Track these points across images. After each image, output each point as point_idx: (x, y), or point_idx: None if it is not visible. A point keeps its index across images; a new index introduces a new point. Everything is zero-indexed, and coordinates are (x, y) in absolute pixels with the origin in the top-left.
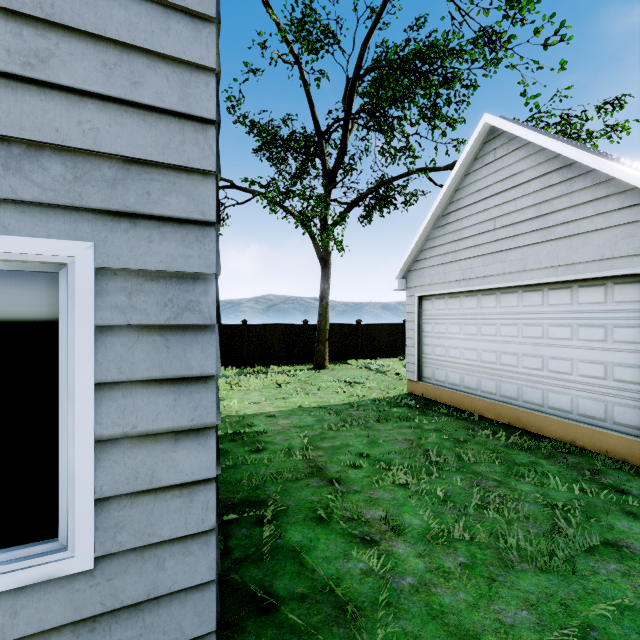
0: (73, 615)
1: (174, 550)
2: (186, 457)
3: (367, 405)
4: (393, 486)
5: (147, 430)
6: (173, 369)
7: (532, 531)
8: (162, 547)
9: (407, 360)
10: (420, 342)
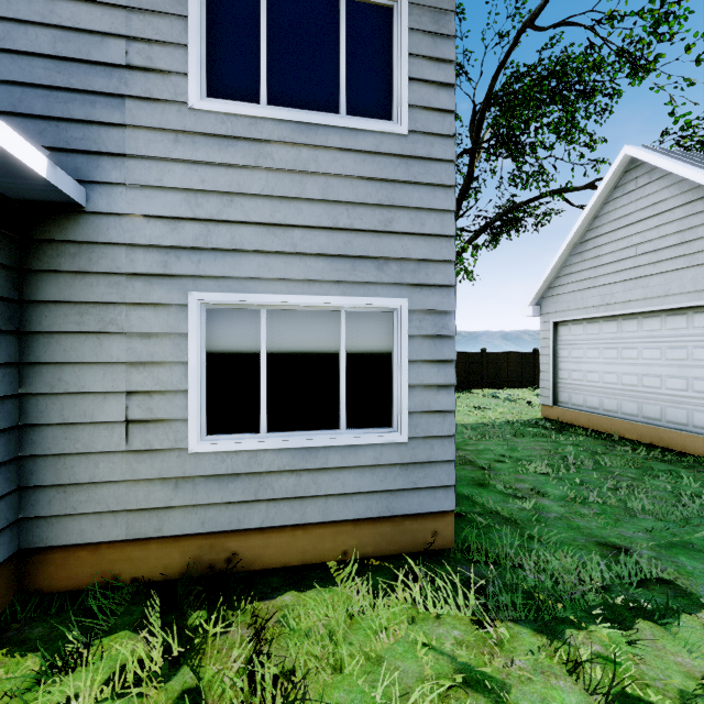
0: (400, 460)
1: (437, 442)
2: (442, 398)
3: (501, 425)
4: (535, 474)
5: (427, 383)
6: (437, 356)
7: (657, 504)
8: (432, 439)
9: (541, 385)
10: (555, 367)
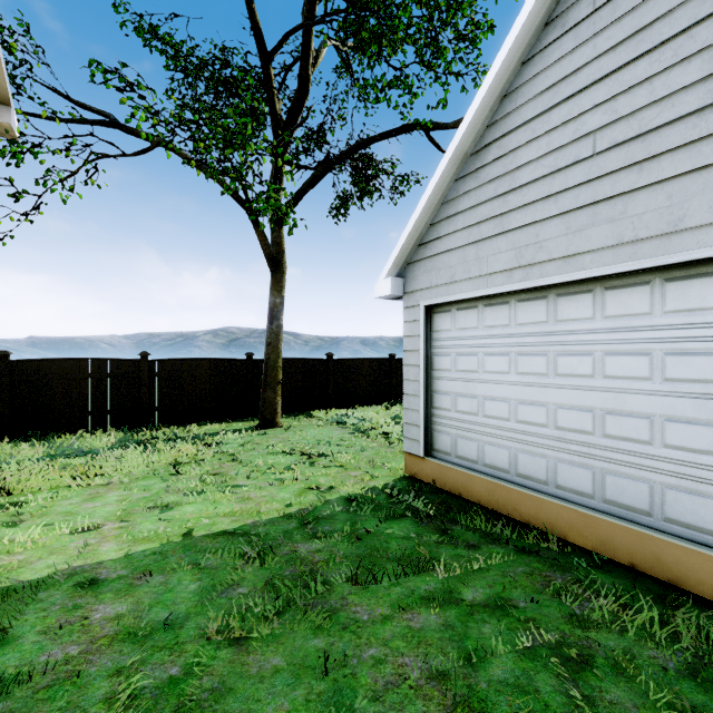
0: None
1: None
2: None
3: (334, 517)
4: None
5: None
6: None
7: None
8: None
9: (406, 419)
10: (429, 388)
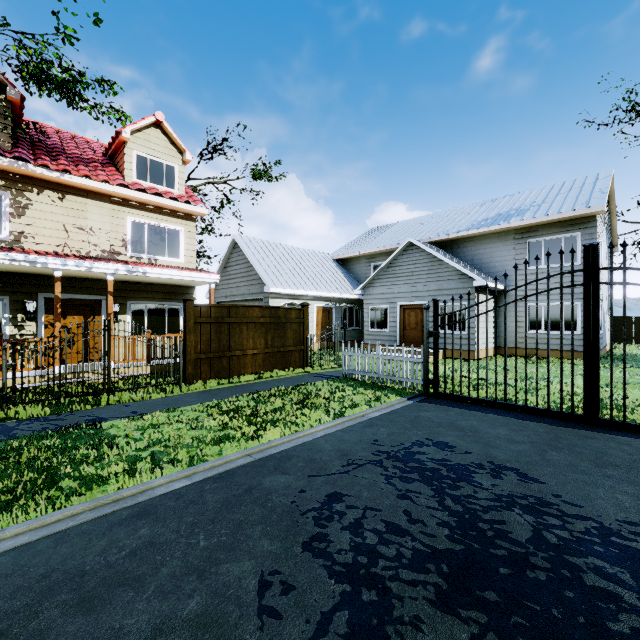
0: (578, 338)
1: None
2: None
3: None
4: None
5: None
6: None
7: None
8: None
9: None
10: None
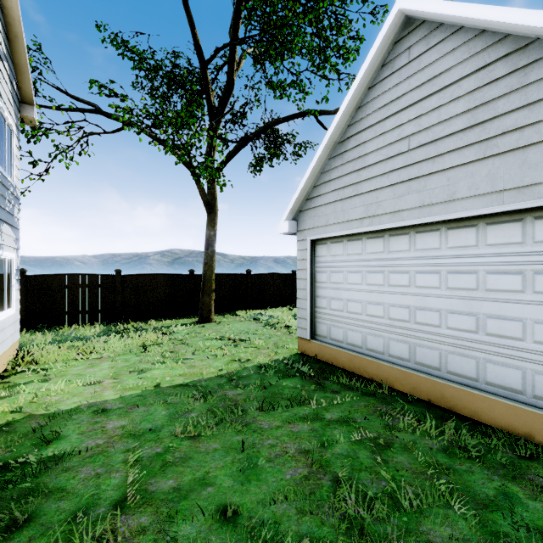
0: None
1: None
2: None
3: (250, 376)
4: None
5: None
6: None
7: None
8: None
9: (298, 315)
10: (313, 294)
